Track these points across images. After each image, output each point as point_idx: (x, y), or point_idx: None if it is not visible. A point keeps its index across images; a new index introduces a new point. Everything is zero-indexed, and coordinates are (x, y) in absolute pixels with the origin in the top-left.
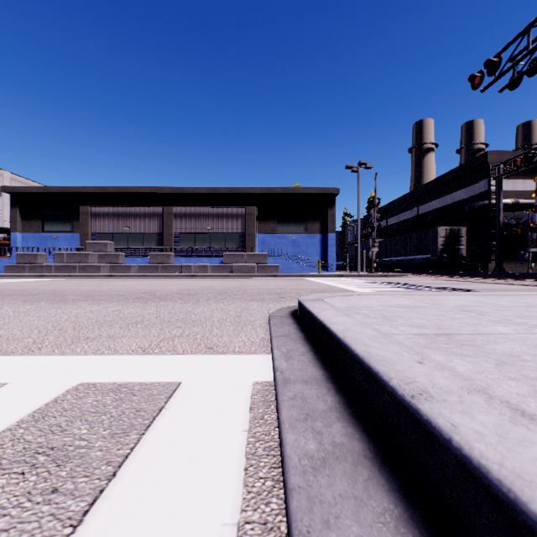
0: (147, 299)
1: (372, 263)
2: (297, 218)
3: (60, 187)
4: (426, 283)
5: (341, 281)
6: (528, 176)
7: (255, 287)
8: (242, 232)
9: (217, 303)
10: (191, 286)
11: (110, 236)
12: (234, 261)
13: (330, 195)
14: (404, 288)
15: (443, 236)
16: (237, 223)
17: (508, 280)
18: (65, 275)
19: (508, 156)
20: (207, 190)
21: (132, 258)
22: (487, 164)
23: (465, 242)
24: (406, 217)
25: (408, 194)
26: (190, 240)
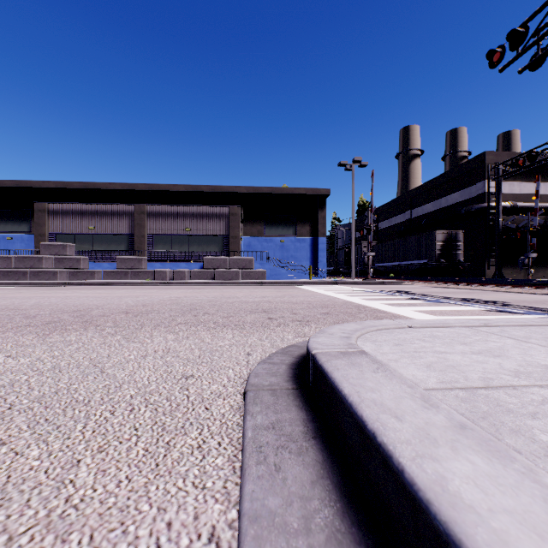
0: (58, 327)
1: (368, 269)
2: (286, 220)
3: (15, 181)
4: (436, 292)
5: (339, 290)
6: (524, 179)
7: (236, 299)
8: (226, 234)
9: (167, 334)
10: (154, 298)
11: (71, 237)
12: (216, 266)
13: (320, 197)
14: (420, 299)
15: (440, 240)
16: (220, 224)
17: (527, 289)
18: (10, 283)
19: (505, 157)
20: (187, 188)
21: (96, 263)
22: (485, 165)
23: (462, 246)
24: (398, 221)
25: (400, 197)
26: (166, 242)
